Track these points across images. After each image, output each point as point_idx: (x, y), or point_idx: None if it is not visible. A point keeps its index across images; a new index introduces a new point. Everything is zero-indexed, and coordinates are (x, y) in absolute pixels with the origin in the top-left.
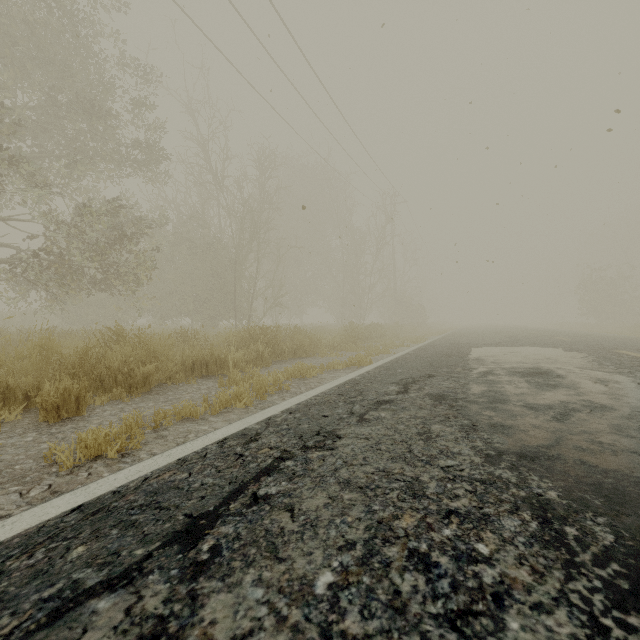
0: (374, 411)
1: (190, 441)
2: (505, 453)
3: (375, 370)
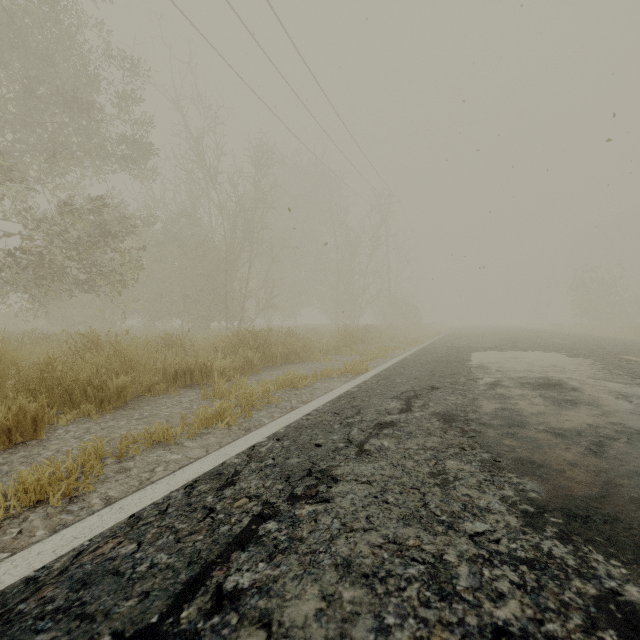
0: (375, 438)
1: (152, 484)
2: (546, 509)
3: (372, 380)
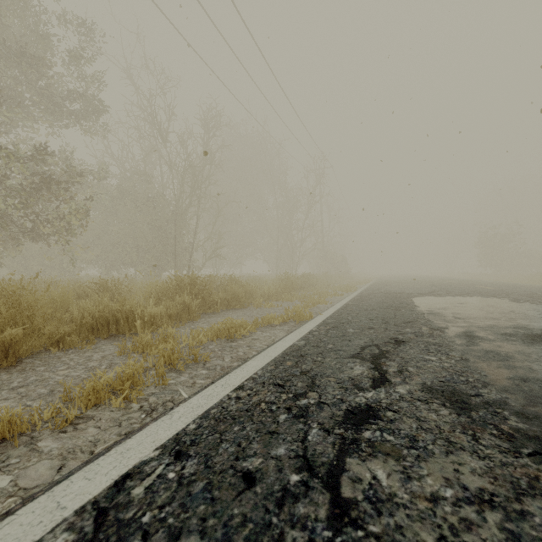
0: (356, 456)
1: None
2: None
3: (320, 329)
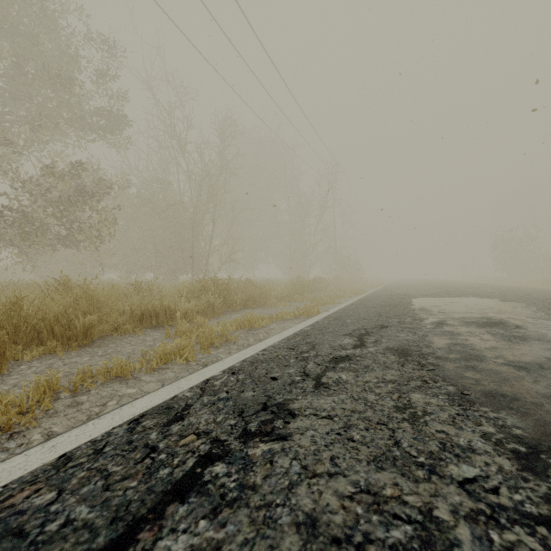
0: (332, 371)
1: (96, 418)
2: (540, 449)
3: (324, 320)
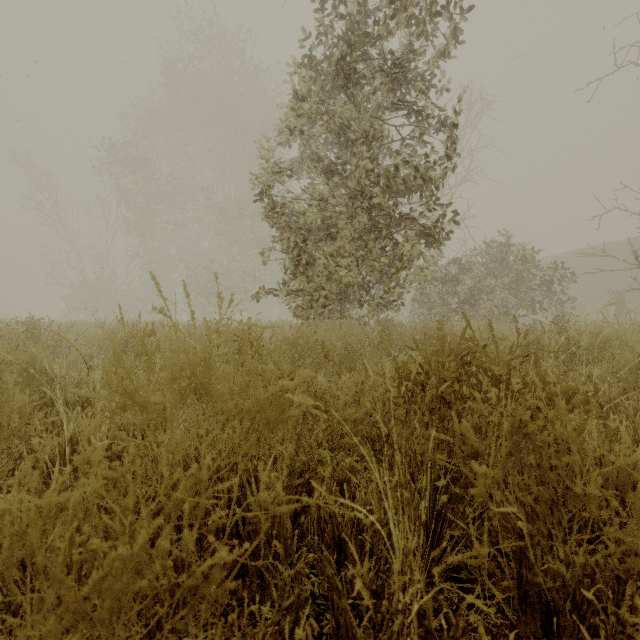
0: None
1: None
2: None
3: None
